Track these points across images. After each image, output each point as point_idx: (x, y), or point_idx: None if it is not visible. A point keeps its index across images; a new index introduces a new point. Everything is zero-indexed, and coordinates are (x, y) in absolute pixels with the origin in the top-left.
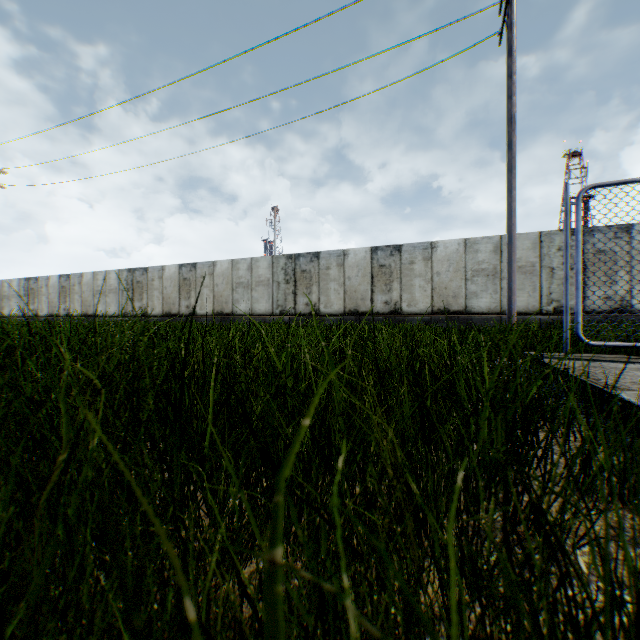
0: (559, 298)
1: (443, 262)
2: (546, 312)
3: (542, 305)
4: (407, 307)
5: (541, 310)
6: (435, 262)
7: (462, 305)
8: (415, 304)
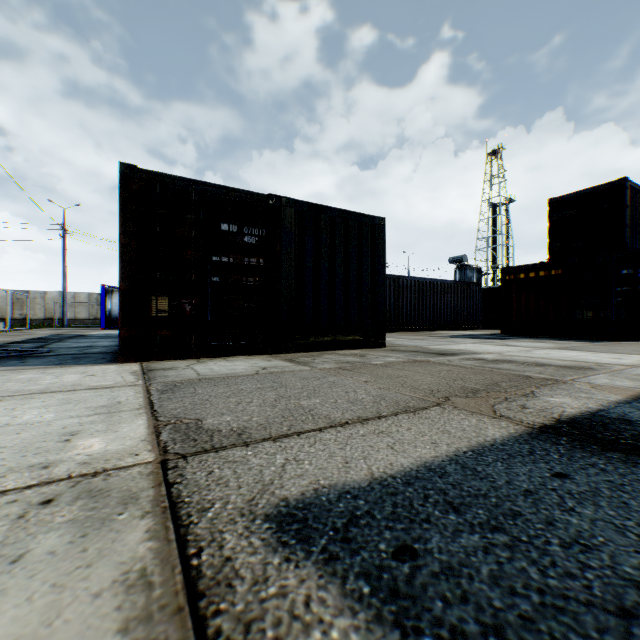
0: (97, 315)
1: (52, 299)
2: (92, 319)
3: (91, 317)
4: (34, 317)
5: (91, 318)
6: (48, 299)
7: (60, 316)
8: (38, 315)
